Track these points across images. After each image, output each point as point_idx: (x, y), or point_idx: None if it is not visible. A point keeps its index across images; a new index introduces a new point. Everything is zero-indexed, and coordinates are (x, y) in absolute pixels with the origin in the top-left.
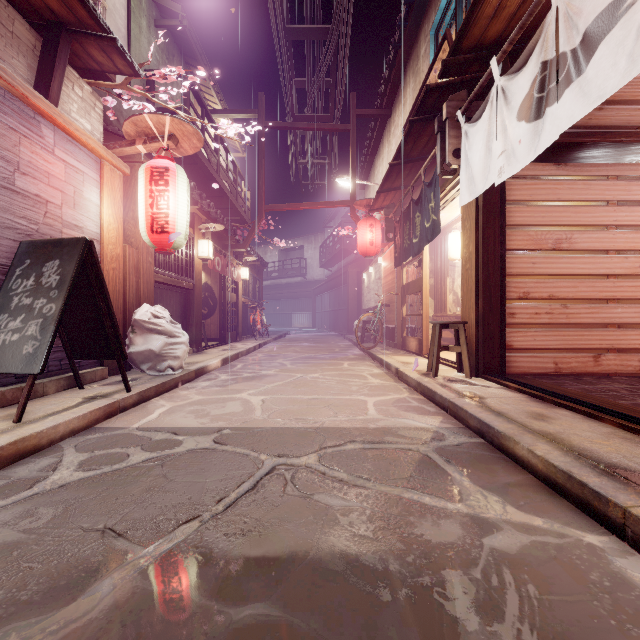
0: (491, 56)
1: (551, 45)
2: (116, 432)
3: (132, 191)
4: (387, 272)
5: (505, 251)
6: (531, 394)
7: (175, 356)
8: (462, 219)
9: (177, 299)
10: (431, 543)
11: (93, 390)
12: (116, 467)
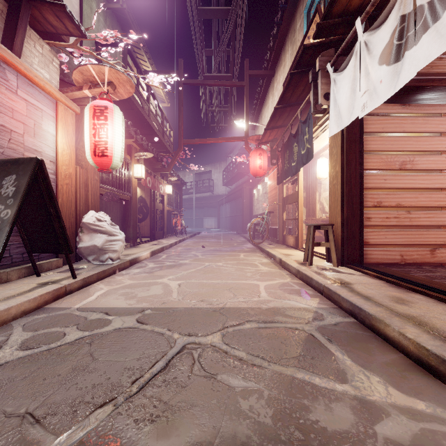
0: (354, 20)
1: (409, 1)
2: (60, 312)
3: (82, 126)
4: (271, 188)
5: (363, 170)
6: (388, 280)
7: (114, 250)
8: (330, 147)
9: (118, 207)
10: (327, 431)
11: (47, 277)
12: (52, 346)
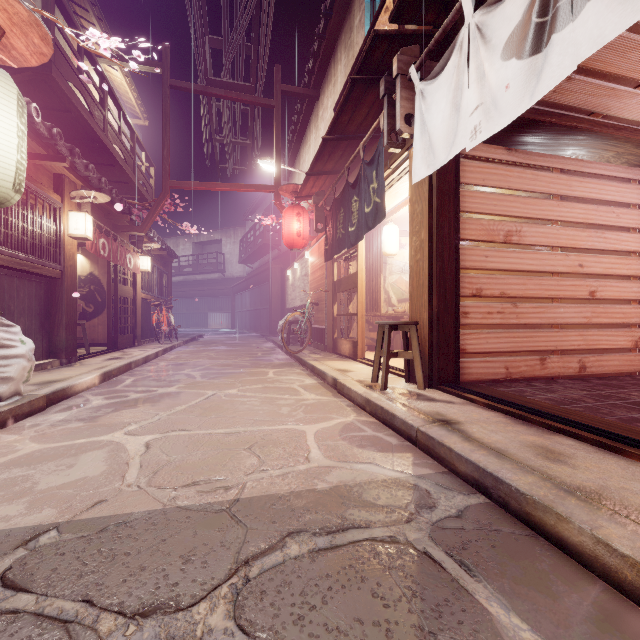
0: None
1: None
2: None
3: None
4: (315, 268)
5: (459, 240)
6: (509, 412)
7: (3, 377)
8: (411, 202)
9: (32, 291)
10: None
11: None
12: None
